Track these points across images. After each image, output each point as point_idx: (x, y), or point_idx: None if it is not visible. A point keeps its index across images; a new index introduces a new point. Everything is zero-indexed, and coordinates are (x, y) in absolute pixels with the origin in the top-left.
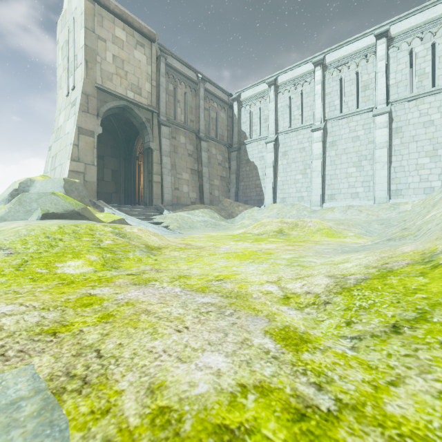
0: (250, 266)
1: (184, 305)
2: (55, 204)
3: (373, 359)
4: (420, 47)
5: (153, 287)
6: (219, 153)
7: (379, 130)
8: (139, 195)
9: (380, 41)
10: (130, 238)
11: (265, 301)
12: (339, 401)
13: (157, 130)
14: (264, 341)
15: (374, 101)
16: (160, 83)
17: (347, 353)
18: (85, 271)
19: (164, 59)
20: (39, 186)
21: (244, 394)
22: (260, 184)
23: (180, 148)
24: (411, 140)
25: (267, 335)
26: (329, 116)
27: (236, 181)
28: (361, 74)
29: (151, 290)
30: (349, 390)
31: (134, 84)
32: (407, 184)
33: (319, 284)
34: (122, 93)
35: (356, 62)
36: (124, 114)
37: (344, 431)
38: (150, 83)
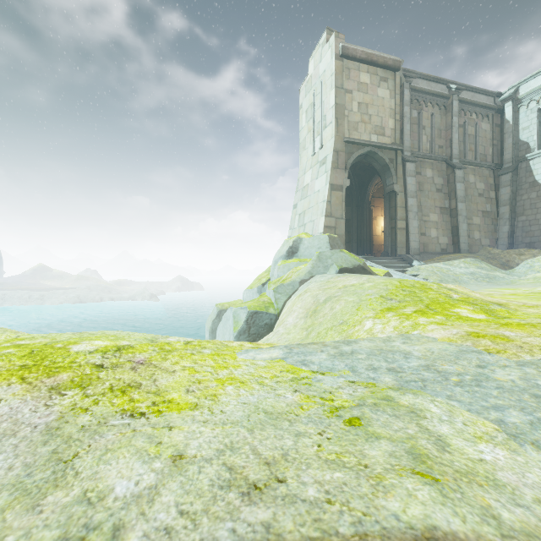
0: None
1: None
2: (344, 260)
3: None
4: None
5: None
6: (479, 180)
7: None
8: (371, 243)
9: None
10: (464, 293)
11: None
12: None
13: (401, 170)
14: None
15: None
16: (403, 114)
17: None
18: (484, 317)
19: (407, 85)
20: (306, 243)
21: None
22: None
23: (426, 184)
24: None
25: None
26: None
27: (510, 216)
28: None
29: None
30: None
31: (377, 126)
32: None
33: None
34: (366, 139)
35: None
36: (366, 160)
37: None
38: (394, 119)
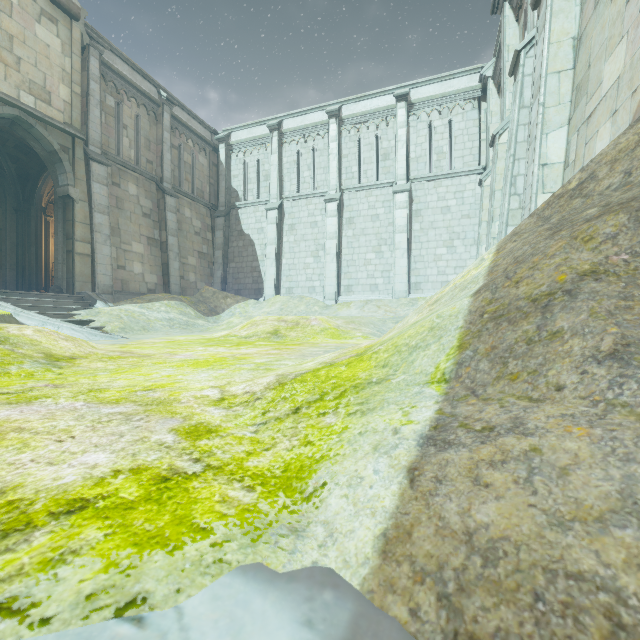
0: (203, 373)
1: (80, 418)
2: None
3: (266, 436)
4: (438, 122)
5: (41, 404)
6: (196, 217)
7: (399, 211)
8: (47, 274)
9: (401, 105)
10: (17, 344)
11: (193, 405)
12: (209, 466)
13: (84, 169)
14: (166, 437)
15: (395, 175)
16: (90, 92)
17: (247, 436)
18: None
19: (96, 53)
20: None
21: (115, 476)
22: (259, 267)
23: (128, 202)
24: (430, 226)
25: (172, 432)
26: (346, 185)
27: (223, 261)
28: (381, 139)
29: (36, 407)
30: (225, 458)
31: (35, 83)
32: (427, 277)
33: (262, 383)
34: (9, 94)
35: (376, 123)
36: (14, 130)
37: (197, 482)
38: (70, 88)
